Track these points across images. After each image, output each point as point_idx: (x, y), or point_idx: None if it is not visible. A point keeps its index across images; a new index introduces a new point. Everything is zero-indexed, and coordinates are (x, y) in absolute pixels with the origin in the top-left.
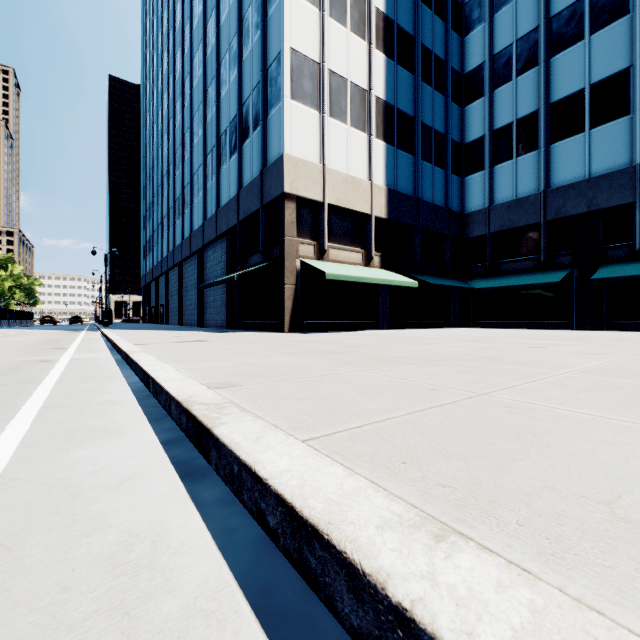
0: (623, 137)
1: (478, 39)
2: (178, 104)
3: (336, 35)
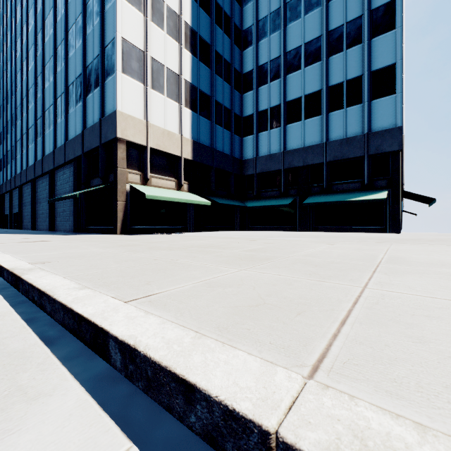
0: (318, 127)
1: (250, 54)
2: (31, 51)
3: (156, 34)
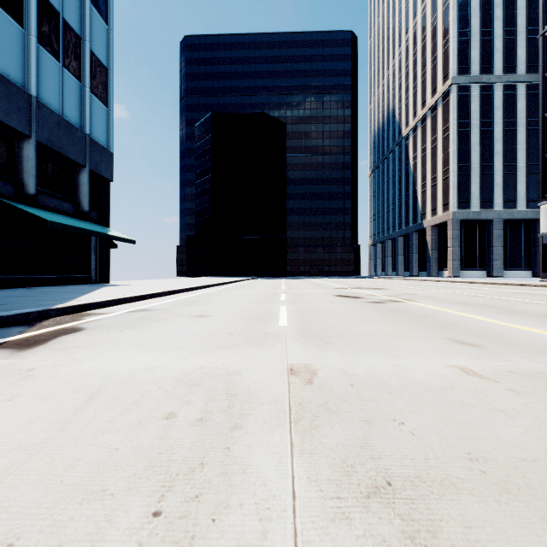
0: None
1: None
2: None
3: None
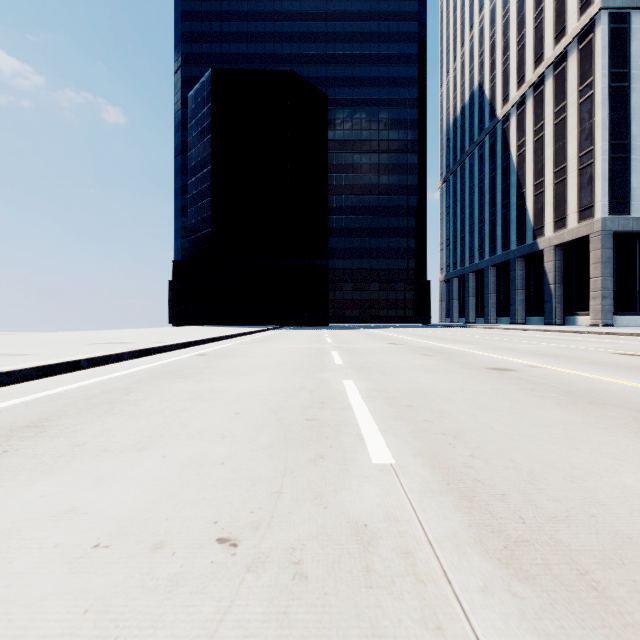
0: None
1: None
2: None
3: None
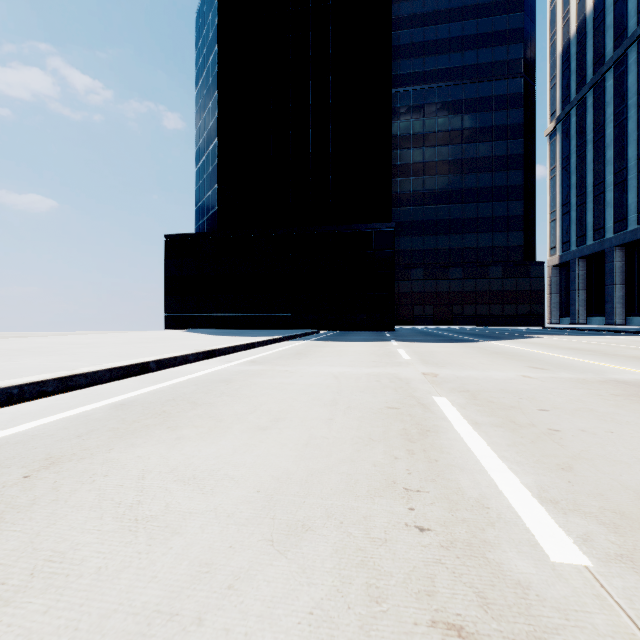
0: None
1: None
2: None
3: None
